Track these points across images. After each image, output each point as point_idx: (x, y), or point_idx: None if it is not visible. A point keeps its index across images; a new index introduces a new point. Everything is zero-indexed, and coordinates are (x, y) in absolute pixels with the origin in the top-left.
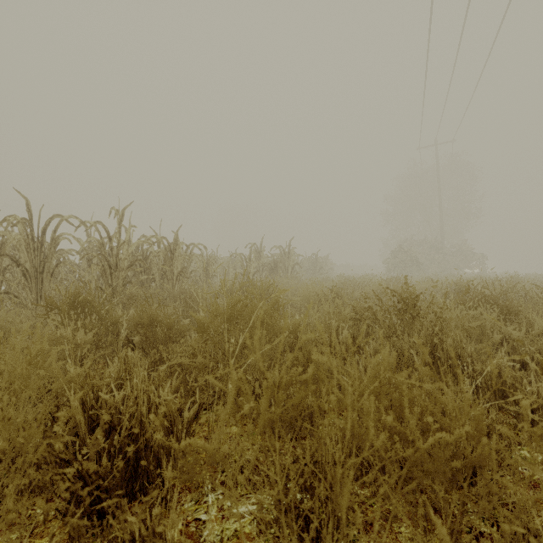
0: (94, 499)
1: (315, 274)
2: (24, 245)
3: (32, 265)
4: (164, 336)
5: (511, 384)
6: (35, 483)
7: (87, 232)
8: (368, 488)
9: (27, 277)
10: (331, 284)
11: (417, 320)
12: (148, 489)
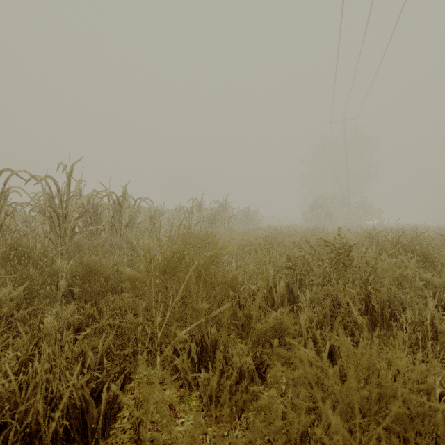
0: None
1: (247, 225)
2: None
3: None
4: (101, 288)
5: None
6: None
7: (43, 186)
8: None
9: None
10: (261, 233)
11: (350, 269)
12: None
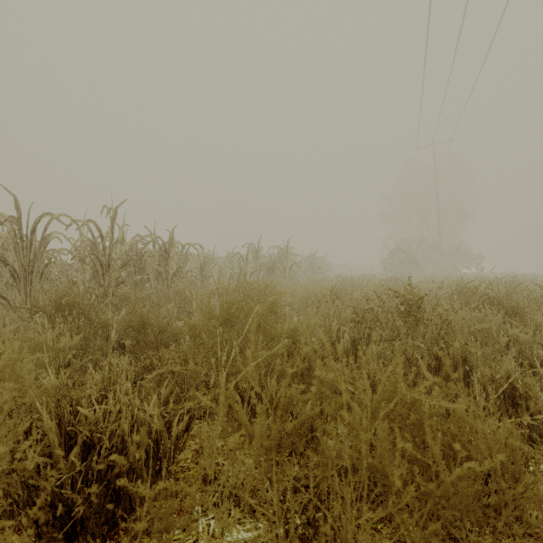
0: (67, 530)
1: (313, 274)
2: (11, 244)
3: (21, 265)
4: (155, 340)
5: (524, 392)
6: (1, 510)
7: (80, 231)
8: (375, 510)
9: (15, 278)
10: (329, 284)
11: (422, 322)
12: (130, 514)
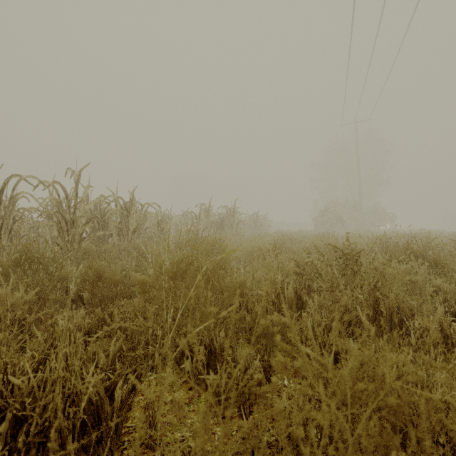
0: None
1: (256, 230)
2: None
3: None
4: (110, 293)
5: None
6: None
7: (50, 191)
8: None
9: None
10: (270, 239)
11: (359, 275)
12: None
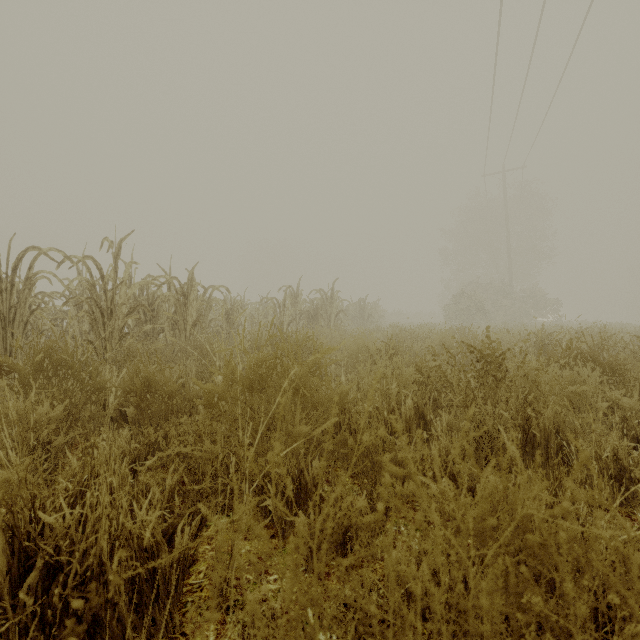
0: None
1: (362, 323)
2: None
3: None
4: (164, 408)
5: None
6: None
7: (78, 270)
8: None
9: None
10: (383, 336)
11: (503, 384)
12: None
